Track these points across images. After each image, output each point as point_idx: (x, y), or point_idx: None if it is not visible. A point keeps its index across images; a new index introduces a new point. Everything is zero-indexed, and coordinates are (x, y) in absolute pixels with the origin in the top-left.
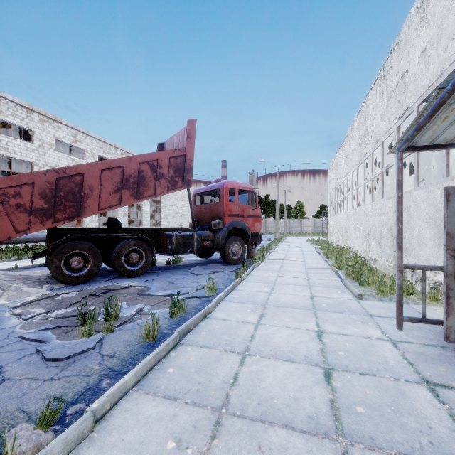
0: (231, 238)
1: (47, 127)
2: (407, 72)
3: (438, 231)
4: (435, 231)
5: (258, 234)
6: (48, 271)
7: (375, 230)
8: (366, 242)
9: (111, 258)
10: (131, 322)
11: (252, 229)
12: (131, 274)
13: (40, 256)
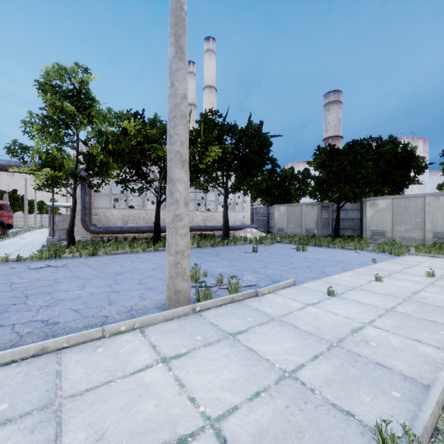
0: None
1: None
2: None
3: None
4: None
5: (11, 224)
6: None
7: None
8: None
9: None
10: None
11: (7, 222)
12: None
13: None
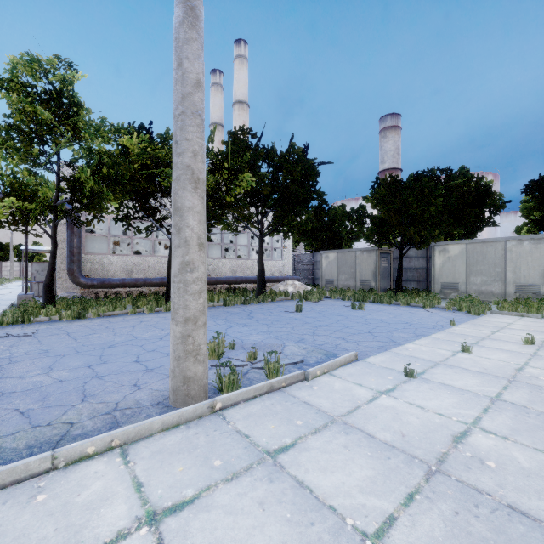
0: None
1: None
2: None
3: None
4: None
5: None
6: None
7: None
8: None
9: None
10: None
11: None
12: None
13: None
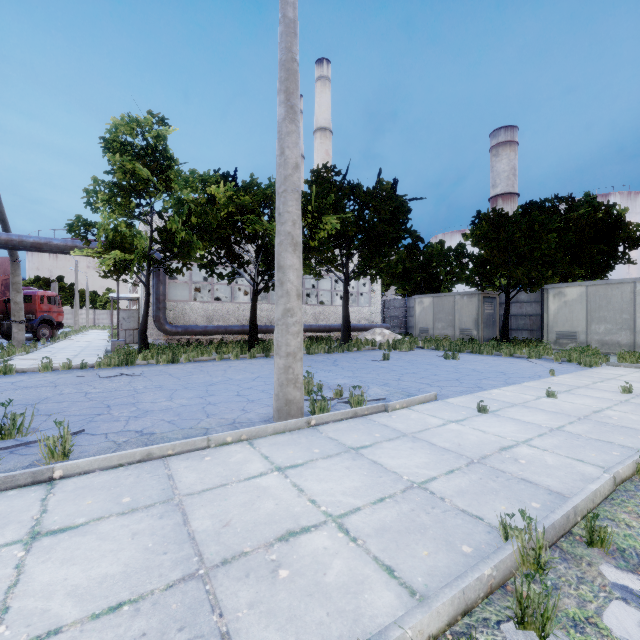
0: (42, 325)
1: None
2: None
3: None
4: None
5: (61, 323)
6: None
7: None
8: None
9: None
10: None
11: (57, 320)
12: None
13: None
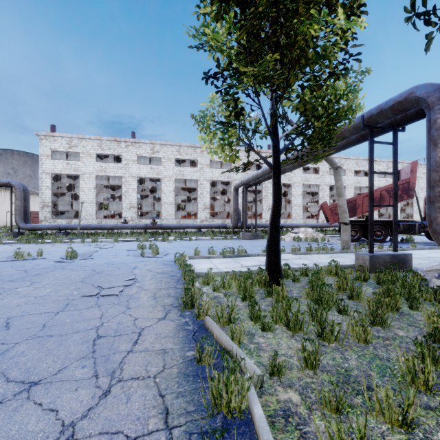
0: None
1: (325, 163)
2: None
3: None
4: None
5: None
6: (338, 238)
7: None
8: None
9: (367, 233)
10: (375, 248)
11: None
12: (377, 241)
13: (339, 230)
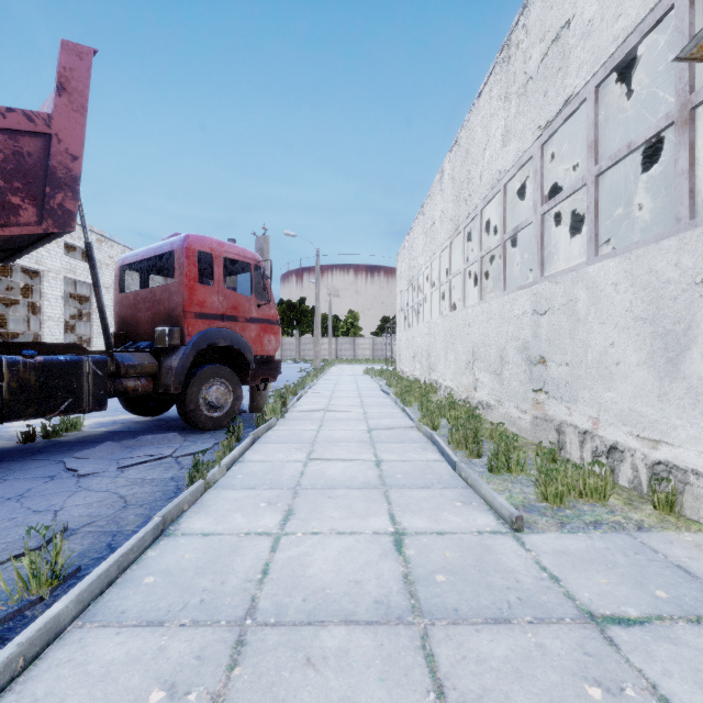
0: (204, 369)
1: None
2: (567, 24)
3: (664, 347)
4: (654, 347)
5: (271, 359)
6: None
7: (489, 351)
8: (469, 373)
9: None
10: None
11: (256, 348)
12: None
13: None
